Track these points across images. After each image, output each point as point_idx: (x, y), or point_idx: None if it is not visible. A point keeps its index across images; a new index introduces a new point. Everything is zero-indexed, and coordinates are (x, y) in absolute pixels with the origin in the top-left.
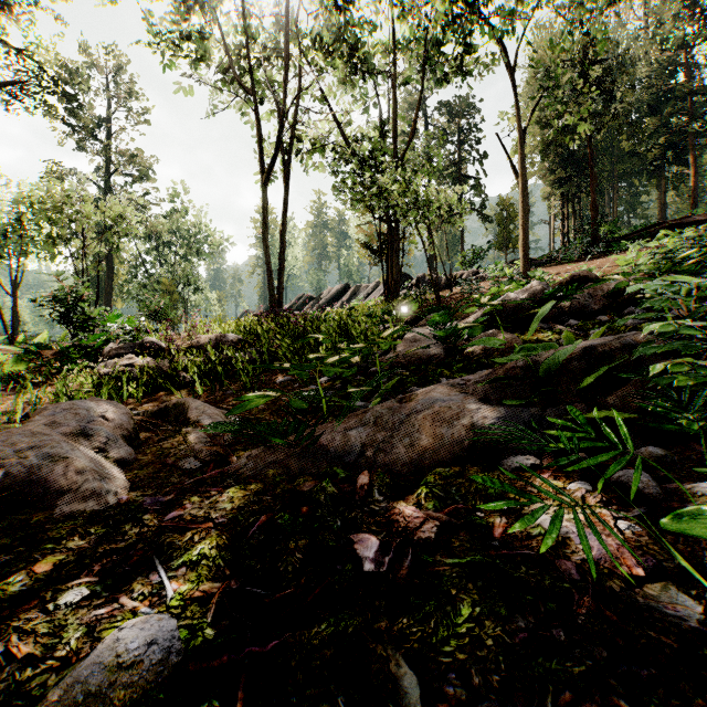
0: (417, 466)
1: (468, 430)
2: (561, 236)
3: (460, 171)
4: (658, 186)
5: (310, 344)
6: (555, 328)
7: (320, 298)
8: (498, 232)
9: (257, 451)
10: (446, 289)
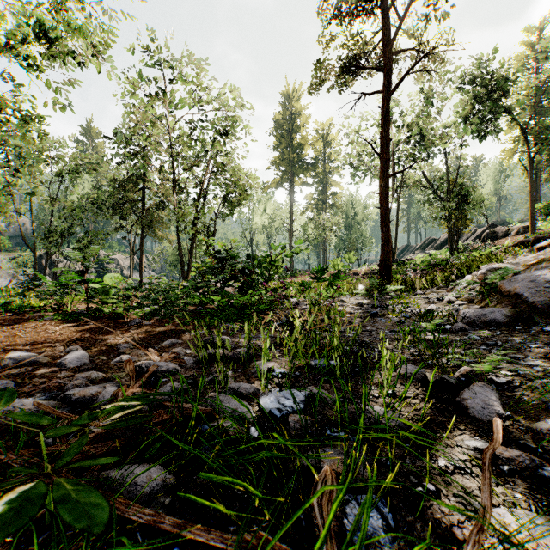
0: None
1: None
2: None
3: None
4: None
5: None
6: None
7: (438, 241)
8: None
9: None
10: (501, 239)
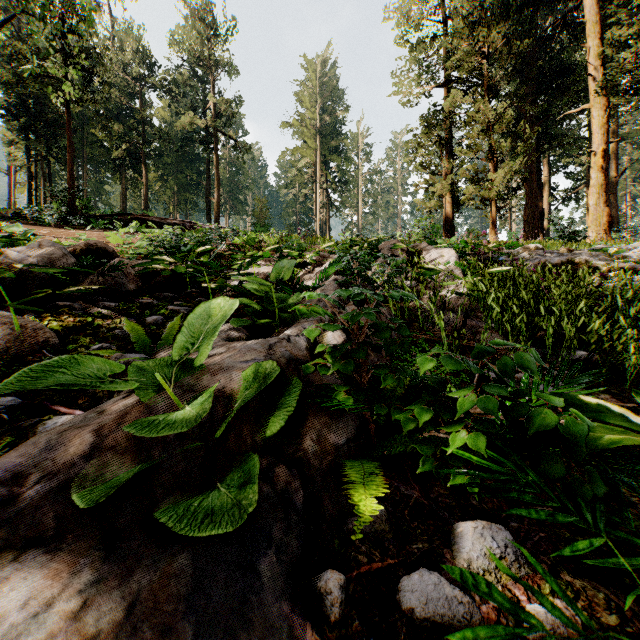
0: None
1: None
2: (28, 194)
3: None
4: (122, 182)
5: None
6: (91, 310)
7: None
8: None
9: None
10: None
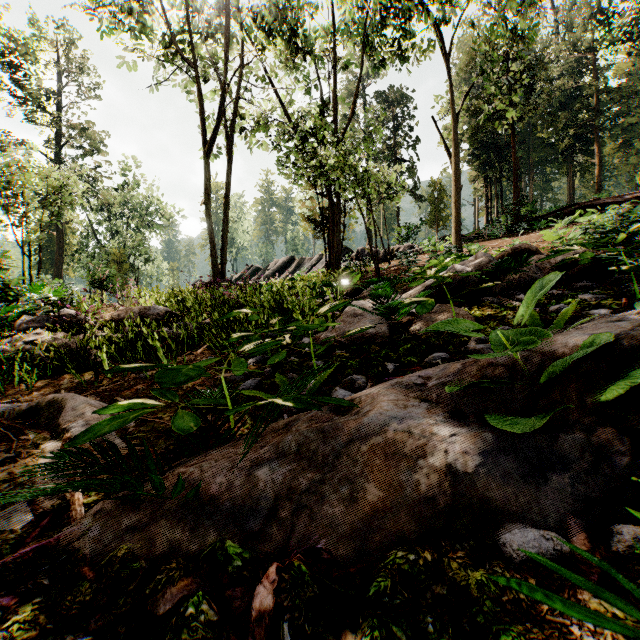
0: (360, 545)
1: (443, 477)
2: (485, 216)
3: (395, 155)
4: (568, 173)
5: (240, 319)
6: (505, 303)
7: (267, 269)
8: (430, 211)
9: (121, 494)
10: (384, 262)
